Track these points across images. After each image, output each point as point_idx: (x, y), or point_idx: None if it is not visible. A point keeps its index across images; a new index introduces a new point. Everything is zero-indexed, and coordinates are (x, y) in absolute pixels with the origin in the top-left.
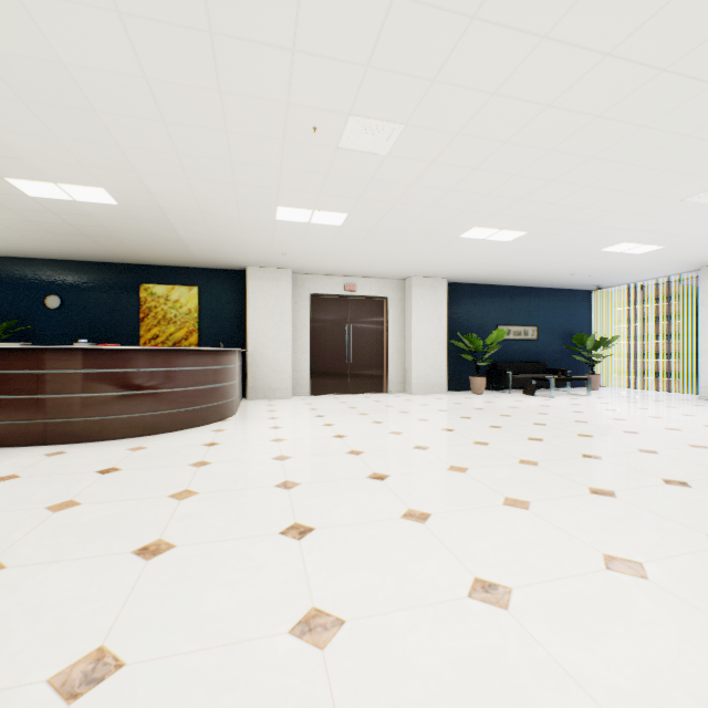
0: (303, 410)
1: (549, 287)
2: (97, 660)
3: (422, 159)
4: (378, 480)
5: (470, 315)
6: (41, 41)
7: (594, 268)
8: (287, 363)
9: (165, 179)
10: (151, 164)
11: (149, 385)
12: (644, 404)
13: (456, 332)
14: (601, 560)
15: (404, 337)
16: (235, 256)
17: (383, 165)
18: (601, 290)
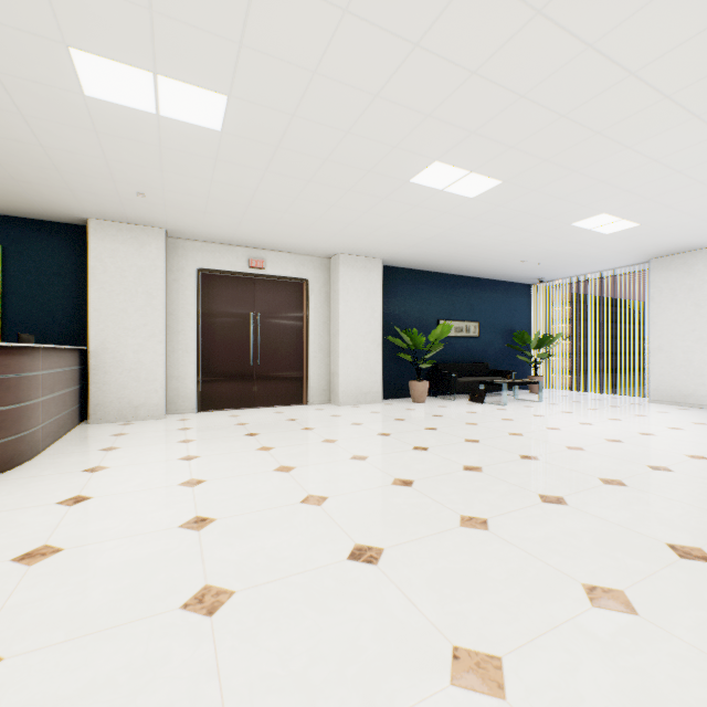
0: (166, 445)
1: (491, 278)
2: None
3: None
4: None
5: (408, 307)
6: None
7: (550, 253)
8: (157, 367)
9: None
10: None
11: None
12: (608, 412)
13: (392, 327)
14: None
15: (329, 332)
16: (53, 192)
17: None
18: (540, 284)
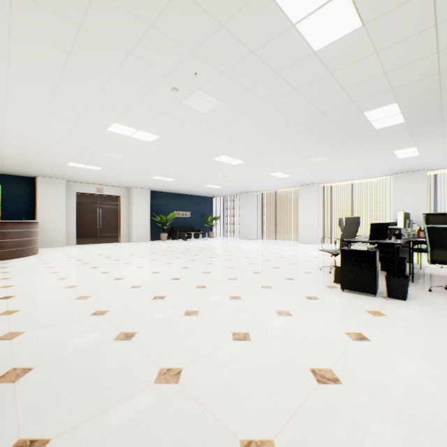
0: (77, 250)
1: (196, 195)
2: (63, 278)
3: (132, 161)
4: (117, 260)
5: (162, 206)
6: (2, 127)
7: (207, 190)
8: (63, 228)
9: (18, 150)
10: (15, 147)
11: (1, 238)
12: (220, 241)
13: (155, 213)
14: (165, 263)
15: (129, 215)
16: (33, 172)
17: (118, 160)
18: (216, 197)
